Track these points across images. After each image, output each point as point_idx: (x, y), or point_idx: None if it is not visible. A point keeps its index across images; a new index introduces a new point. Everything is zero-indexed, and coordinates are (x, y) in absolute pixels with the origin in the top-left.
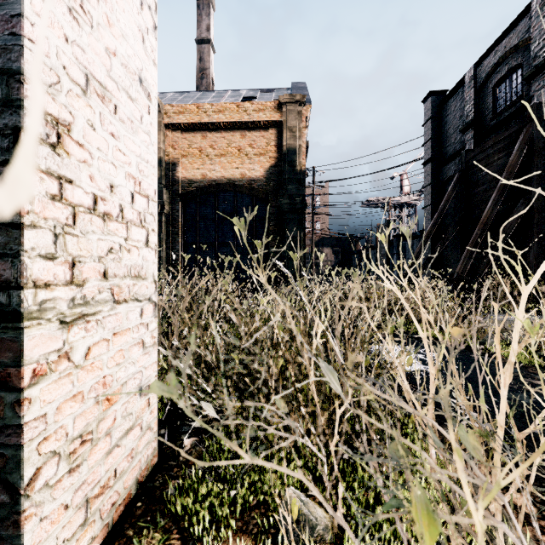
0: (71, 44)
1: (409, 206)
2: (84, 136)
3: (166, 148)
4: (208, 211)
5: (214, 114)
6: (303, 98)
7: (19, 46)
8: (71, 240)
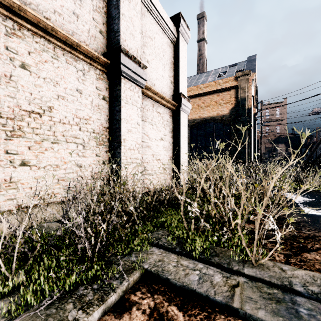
0: (182, 140)
1: None
2: (182, 147)
3: None
4: (201, 132)
5: (204, 88)
6: (249, 71)
7: (180, 143)
8: (182, 156)
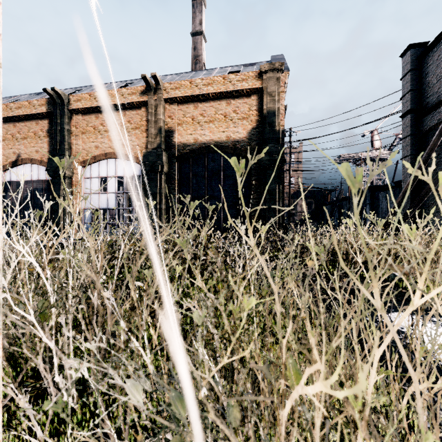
0: None
1: (379, 160)
2: None
3: (165, 119)
4: (199, 169)
5: (204, 87)
6: (282, 65)
7: None
8: None
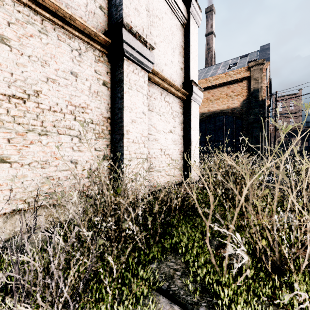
0: (193, 133)
1: None
2: (194, 141)
3: None
4: (210, 126)
5: (213, 81)
6: (263, 61)
7: (191, 136)
8: (193, 151)
